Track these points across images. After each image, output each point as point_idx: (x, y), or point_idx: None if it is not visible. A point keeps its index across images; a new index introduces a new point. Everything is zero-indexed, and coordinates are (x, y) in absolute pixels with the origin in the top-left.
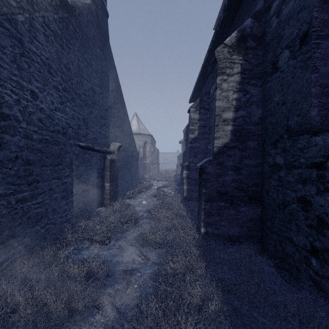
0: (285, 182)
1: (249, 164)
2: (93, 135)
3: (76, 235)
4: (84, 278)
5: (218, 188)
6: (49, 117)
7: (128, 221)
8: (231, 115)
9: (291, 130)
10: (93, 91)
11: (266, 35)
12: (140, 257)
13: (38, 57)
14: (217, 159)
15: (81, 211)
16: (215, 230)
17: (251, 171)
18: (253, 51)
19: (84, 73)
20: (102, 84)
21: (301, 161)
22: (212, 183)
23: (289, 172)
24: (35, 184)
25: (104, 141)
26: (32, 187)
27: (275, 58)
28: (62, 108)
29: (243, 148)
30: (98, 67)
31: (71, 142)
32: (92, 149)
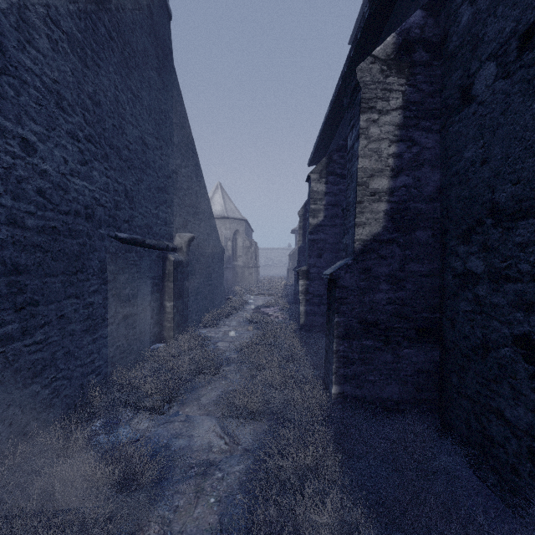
0: (488, 305)
1: (417, 271)
2: (144, 220)
3: (109, 396)
4: (113, 491)
5: (362, 315)
6: (58, 188)
7: (203, 369)
8: (385, 184)
9: (501, 211)
10: (144, 144)
11: (448, 39)
12: (221, 439)
13: (37, 78)
14: (360, 263)
15: (121, 351)
16: (357, 389)
17: (422, 284)
18: (425, 69)
19: (126, 111)
20: (160, 133)
21: (522, 268)
22: (352, 305)
23: (495, 289)
24: (30, 308)
25: (164, 230)
26: (23, 314)
27: (468, 80)
28: (84, 172)
29: (407, 242)
30: (153, 102)
31: (102, 232)
32: (142, 244)
